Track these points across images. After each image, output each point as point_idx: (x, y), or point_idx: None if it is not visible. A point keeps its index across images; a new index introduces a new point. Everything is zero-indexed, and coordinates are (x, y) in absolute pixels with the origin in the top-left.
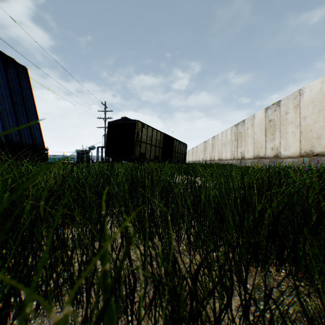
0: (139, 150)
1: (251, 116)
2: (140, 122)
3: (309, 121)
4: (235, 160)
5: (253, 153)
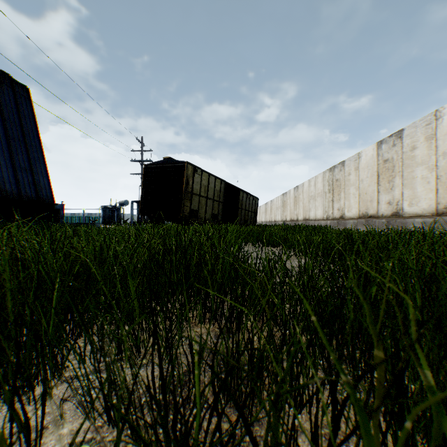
0: (189, 205)
1: (355, 155)
2: (191, 164)
3: None
4: (329, 220)
5: (358, 210)
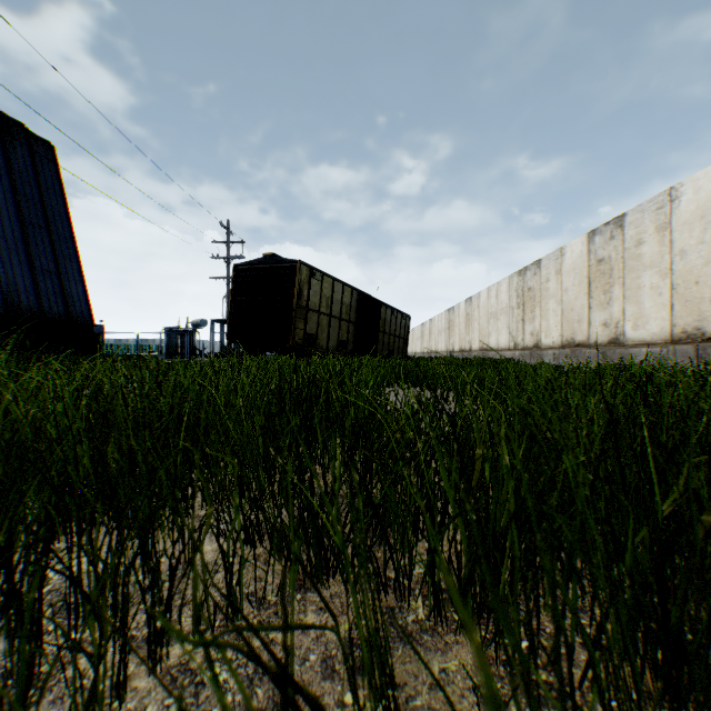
0: (303, 327)
1: (556, 251)
2: (306, 265)
3: (694, 261)
4: (518, 350)
5: (561, 335)
